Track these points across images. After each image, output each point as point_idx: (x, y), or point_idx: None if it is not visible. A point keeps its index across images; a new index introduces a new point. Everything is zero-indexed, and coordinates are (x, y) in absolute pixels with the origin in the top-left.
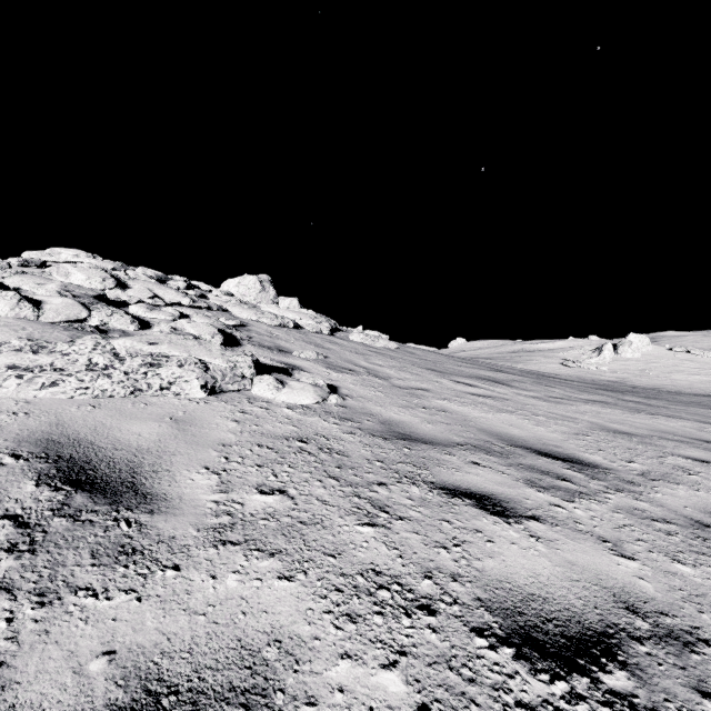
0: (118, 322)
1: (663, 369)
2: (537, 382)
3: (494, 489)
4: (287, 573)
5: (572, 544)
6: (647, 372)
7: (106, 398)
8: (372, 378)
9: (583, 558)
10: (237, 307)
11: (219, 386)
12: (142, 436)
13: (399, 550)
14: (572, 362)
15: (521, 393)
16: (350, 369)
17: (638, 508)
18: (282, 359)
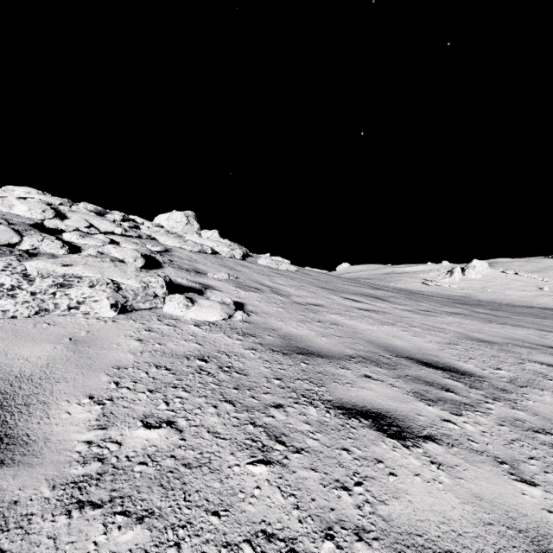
0: (48, 247)
1: (498, 287)
2: (408, 298)
3: (388, 405)
4: (154, 550)
5: (473, 470)
6: (486, 289)
7: (7, 318)
8: (275, 295)
9: (488, 488)
10: (163, 236)
11: (130, 304)
12: (29, 360)
13: (295, 497)
14: (431, 282)
15: (397, 307)
16: (256, 288)
17: (518, 418)
18: (197, 279)
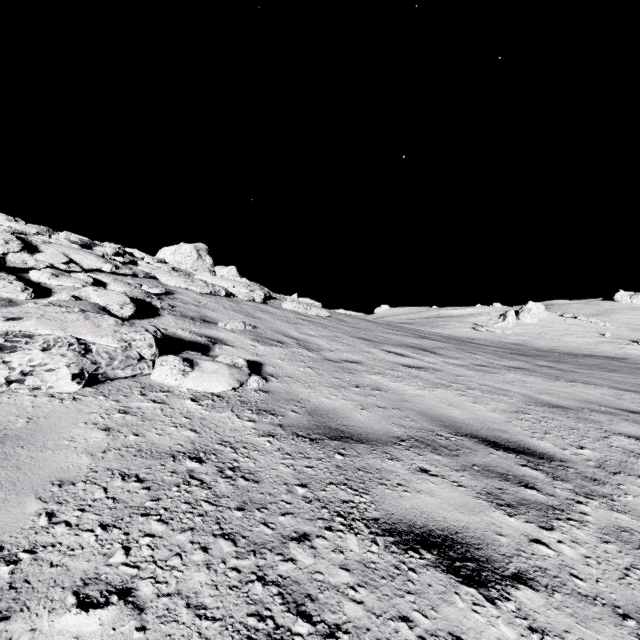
0: (4, 290)
1: (556, 332)
2: (460, 349)
3: (456, 520)
4: None
5: (591, 639)
6: (543, 335)
7: None
8: (302, 350)
9: None
10: (165, 274)
11: (103, 372)
12: None
13: None
14: (482, 327)
15: (449, 362)
16: (279, 340)
17: (622, 526)
18: (204, 331)
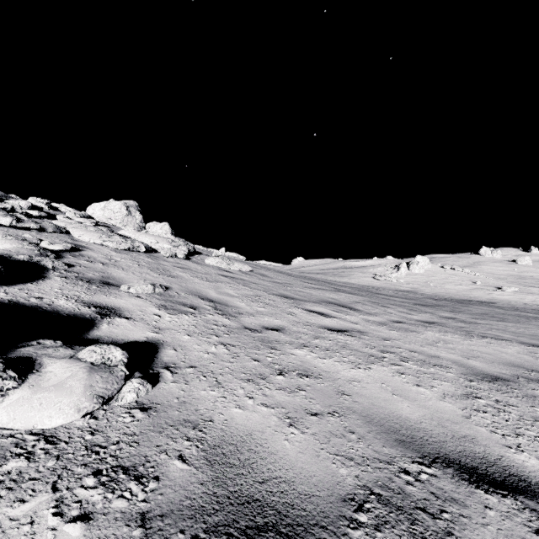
0: None
1: (439, 281)
2: (373, 302)
3: None
4: None
5: None
6: (429, 283)
7: None
8: (218, 317)
9: None
10: (79, 229)
11: None
12: None
13: None
14: (380, 276)
15: (369, 320)
16: (193, 305)
17: None
18: (97, 298)
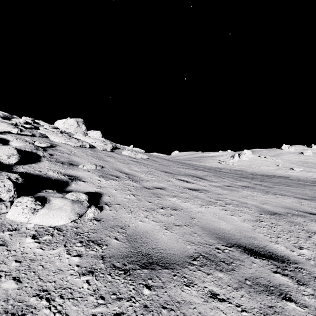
0: None
1: (257, 164)
2: (216, 176)
3: None
4: None
5: None
6: (251, 166)
7: None
8: (130, 182)
9: None
10: (53, 135)
11: None
12: None
13: None
14: (223, 162)
15: (212, 184)
16: (117, 176)
17: None
18: (68, 171)
